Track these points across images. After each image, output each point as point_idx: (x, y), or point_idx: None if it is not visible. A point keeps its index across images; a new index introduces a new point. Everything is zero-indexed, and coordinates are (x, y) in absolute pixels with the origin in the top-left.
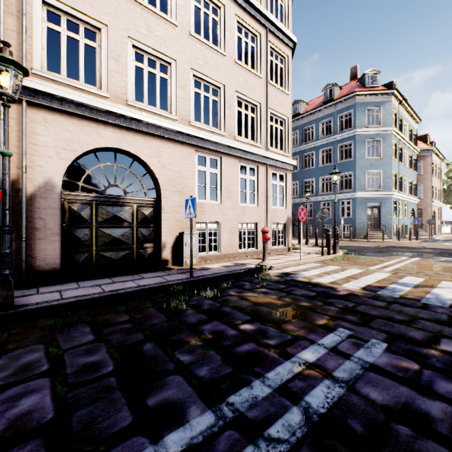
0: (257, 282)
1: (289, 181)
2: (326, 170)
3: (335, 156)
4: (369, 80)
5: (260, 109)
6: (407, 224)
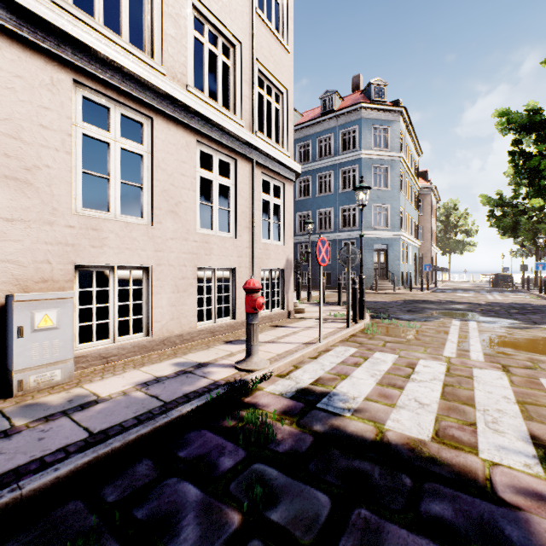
0: (231, 478)
1: (290, 199)
2: (326, 201)
3: (337, 183)
4: (375, 92)
5: (240, 53)
6: (412, 271)
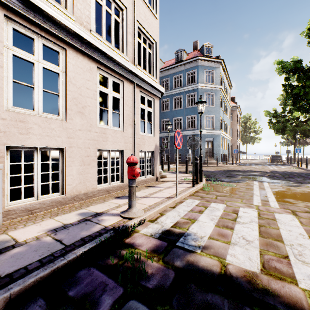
0: None
1: (157, 109)
2: (178, 113)
3: (184, 103)
4: (206, 51)
5: (126, 15)
6: (226, 153)
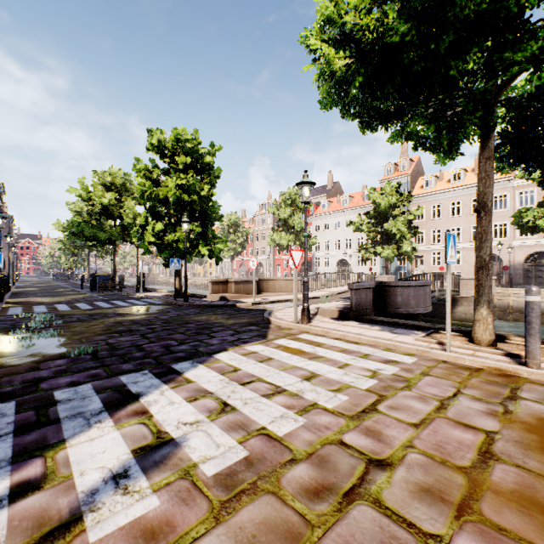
0: None
1: None
2: None
3: None
4: None
5: None
6: None
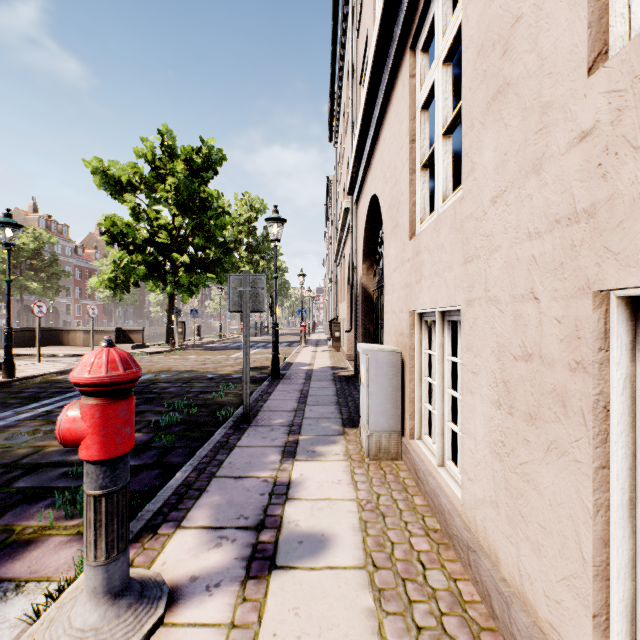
0: None
1: None
2: None
3: None
4: None
5: None
6: None
